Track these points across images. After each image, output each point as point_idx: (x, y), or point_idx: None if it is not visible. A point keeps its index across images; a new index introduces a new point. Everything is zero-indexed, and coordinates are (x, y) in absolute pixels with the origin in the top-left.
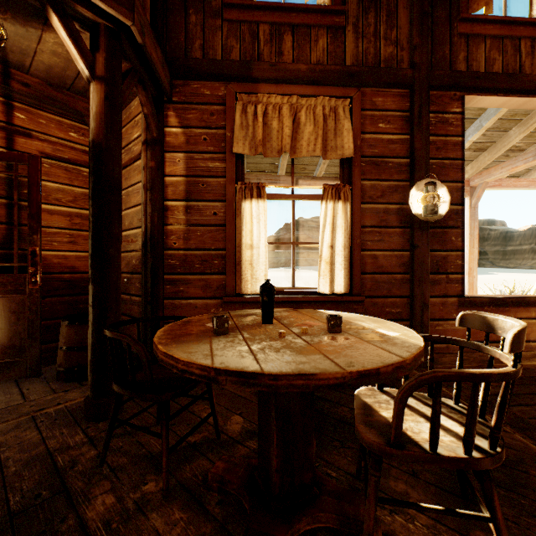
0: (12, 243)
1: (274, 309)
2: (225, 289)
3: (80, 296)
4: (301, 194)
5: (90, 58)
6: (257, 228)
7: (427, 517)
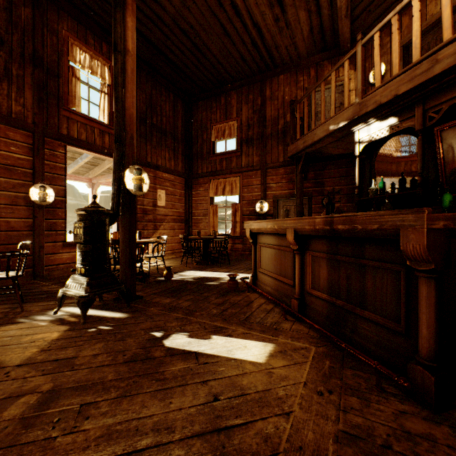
0: None
1: None
2: None
3: None
4: None
5: None
6: None
7: (4, 308)
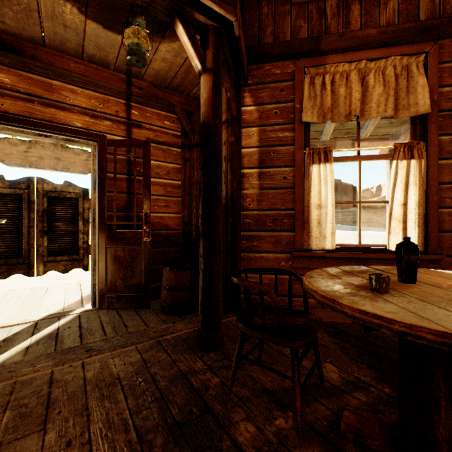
0: (130, 207)
1: (379, 266)
2: (294, 245)
3: (171, 247)
4: (367, 155)
5: (202, 55)
6: (324, 189)
7: None
